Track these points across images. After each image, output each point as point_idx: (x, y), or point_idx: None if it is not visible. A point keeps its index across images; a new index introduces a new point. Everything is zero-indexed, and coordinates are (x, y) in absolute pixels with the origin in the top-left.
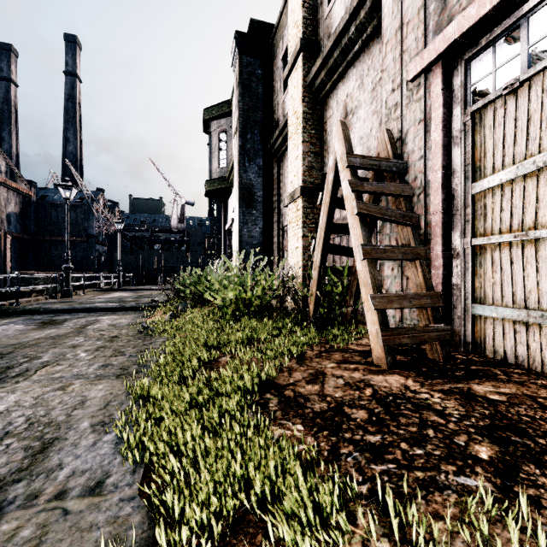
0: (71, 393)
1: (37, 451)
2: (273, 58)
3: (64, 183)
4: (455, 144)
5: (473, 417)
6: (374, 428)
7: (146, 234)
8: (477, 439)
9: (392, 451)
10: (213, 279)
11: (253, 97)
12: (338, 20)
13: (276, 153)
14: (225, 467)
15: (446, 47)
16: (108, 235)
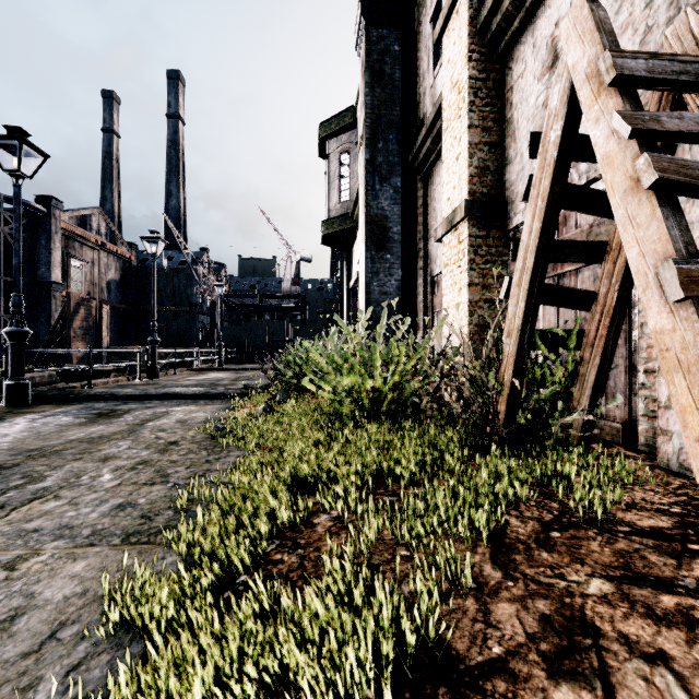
0: (15, 582)
1: None
2: (416, 27)
3: (150, 235)
4: None
5: None
6: None
7: (255, 301)
8: None
9: None
10: (316, 354)
11: (386, 86)
12: None
13: (421, 166)
14: None
15: None
16: (211, 302)
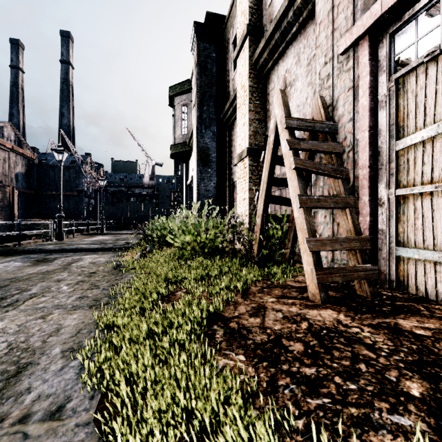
0: (49, 321)
1: (11, 375)
2: (225, 43)
3: (57, 148)
4: (381, 107)
5: (401, 352)
6: (310, 361)
7: (124, 189)
8: (407, 375)
9: (327, 385)
10: (173, 225)
11: (208, 75)
12: (279, 7)
13: (227, 121)
14: (171, 397)
15: (373, 22)
16: (94, 190)
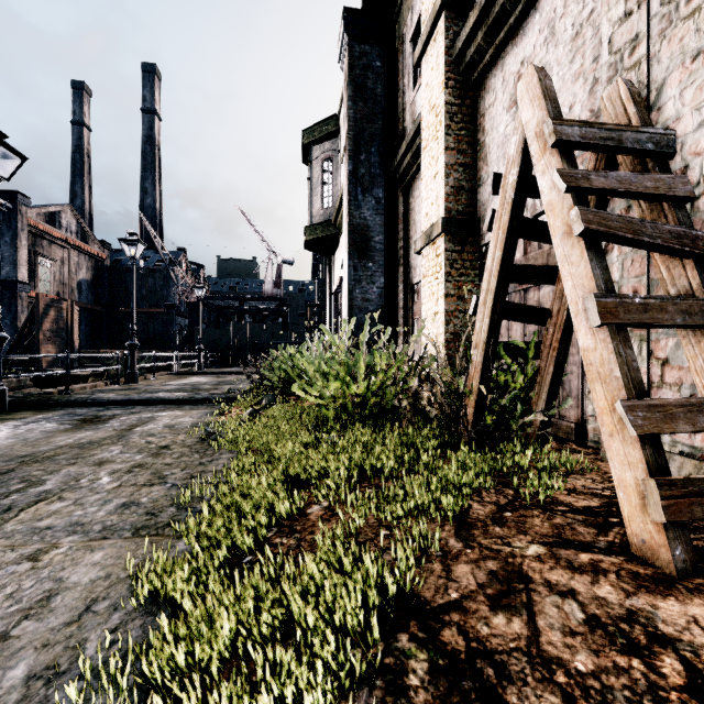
0: (42, 570)
1: None
2: (397, 44)
3: (128, 237)
4: None
5: None
6: None
7: (235, 303)
8: None
9: None
10: (304, 362)
11: (369, 100)
12: None
13: (402, 179)
14: None
15: None
16: (190, 304)
